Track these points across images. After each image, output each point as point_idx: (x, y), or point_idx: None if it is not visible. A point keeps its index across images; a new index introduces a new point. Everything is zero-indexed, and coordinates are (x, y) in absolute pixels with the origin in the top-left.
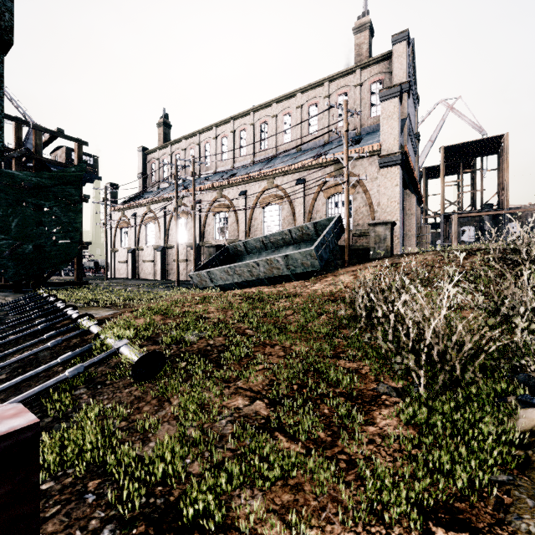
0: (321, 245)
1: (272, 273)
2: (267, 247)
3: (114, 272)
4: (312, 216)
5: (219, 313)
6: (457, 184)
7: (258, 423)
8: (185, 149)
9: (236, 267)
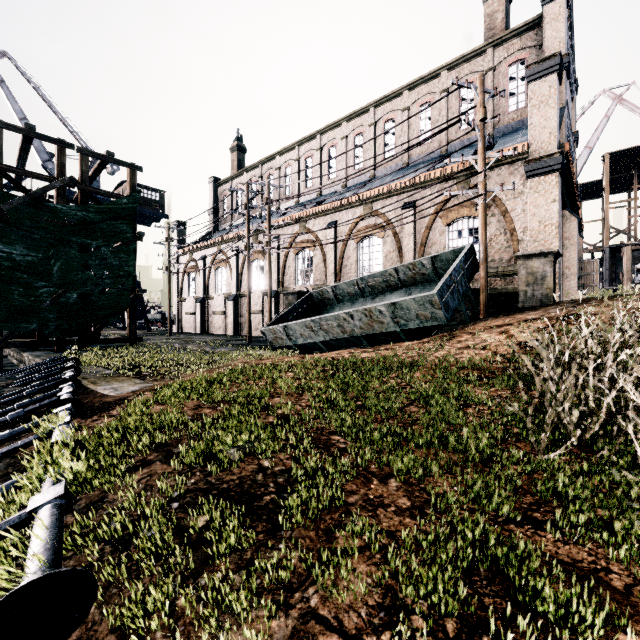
0: (446, 287)
1: (373, 329)
2: (363, 293)
3: (182, 325)
4: (425, 250)
5: (288, 398)
6: (627, 205)
7: None
8: (263, 176)
9: (322, 321)
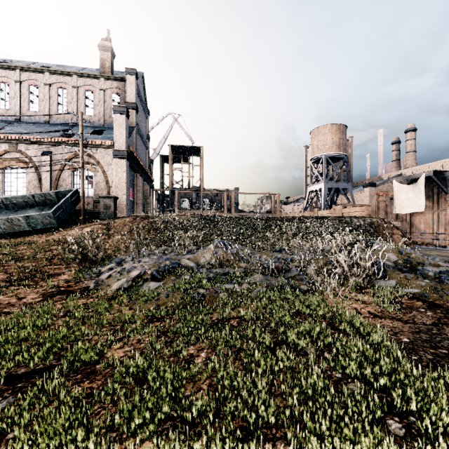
0: (59, 209)
1: (14, 229)
2: (8, 207)
3: None
4: (59, 183)
5: None
6: None
7: (0, 287)
8: None
9: None
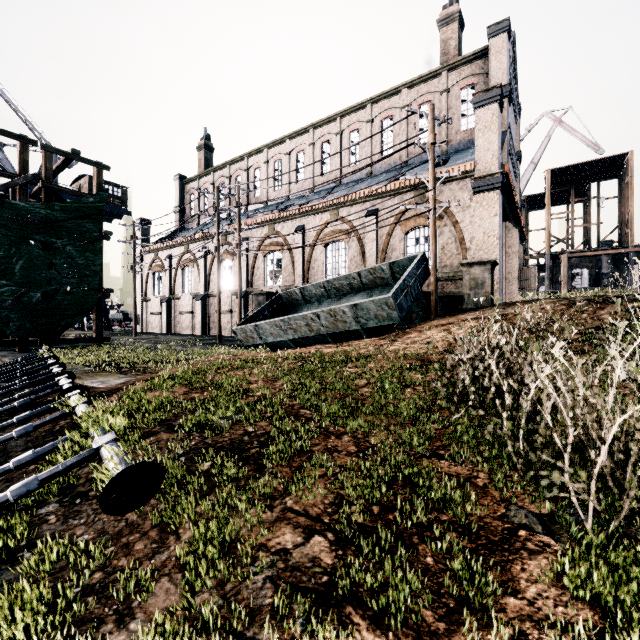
0: (400, 291)
1: (337, 328)
2: (329, 295)
3: (146, 325)
4: (386, 255)
5: (264, 384)
6: (566, 216)
7: (317, 583)
8: (231, 176)
9: (291, 320)
